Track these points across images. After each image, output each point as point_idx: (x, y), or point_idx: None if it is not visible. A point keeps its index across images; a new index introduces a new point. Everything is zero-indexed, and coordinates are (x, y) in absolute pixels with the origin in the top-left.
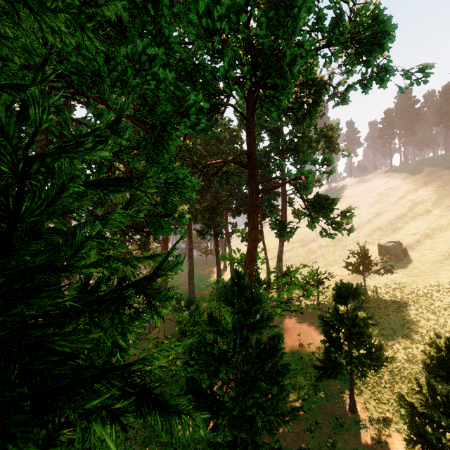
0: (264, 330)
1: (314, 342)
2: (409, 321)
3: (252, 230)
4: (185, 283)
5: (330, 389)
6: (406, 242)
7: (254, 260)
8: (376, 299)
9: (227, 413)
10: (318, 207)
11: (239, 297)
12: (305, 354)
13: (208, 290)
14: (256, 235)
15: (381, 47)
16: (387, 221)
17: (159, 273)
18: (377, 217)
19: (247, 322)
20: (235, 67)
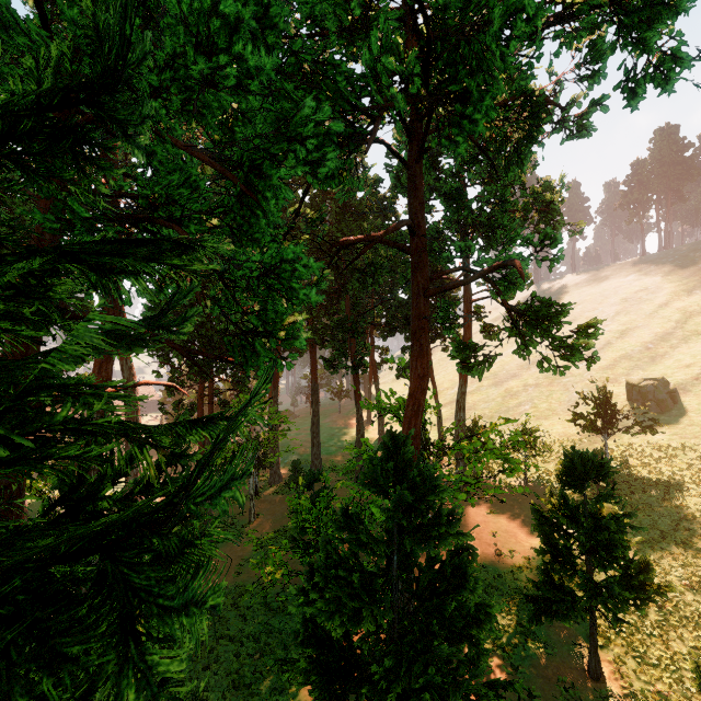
0: (442, 541)
1: (521, 547)
2: (688, 517)
3: (418, 360)
4: (306, 442)
5: (553, 633)
6: (675, 379)
7: (422, 411)
8: (626, 477)
9: (376, 694)
10: (535, 320)
11: (397, 478)
12: (506, 568)
13: (343, 455)
14: (426, 368)
15: (673, 9)
16: (640, 344)
17: (182, 502)
18: (622, 338)
19: (411, 525)
20: (389, 70)
